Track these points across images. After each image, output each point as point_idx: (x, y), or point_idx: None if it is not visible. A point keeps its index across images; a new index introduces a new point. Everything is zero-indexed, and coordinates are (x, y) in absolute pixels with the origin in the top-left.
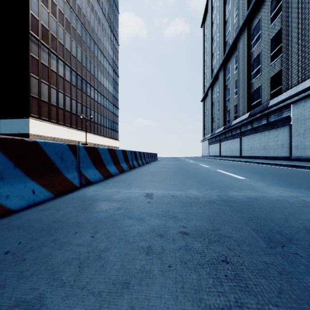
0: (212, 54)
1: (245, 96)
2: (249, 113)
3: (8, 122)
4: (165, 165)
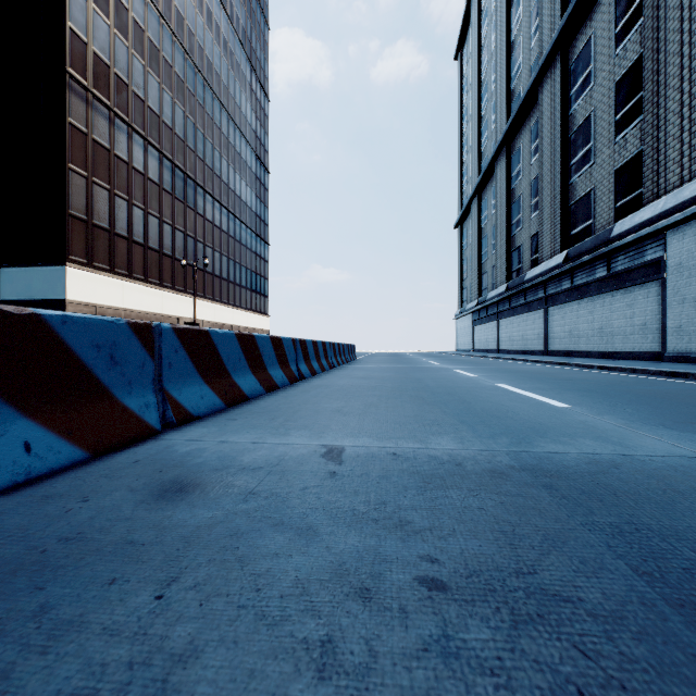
0: (480, 121)
1: (557, 213)
2: (566, 252)
3: (20, 275)
4: (374, 373)
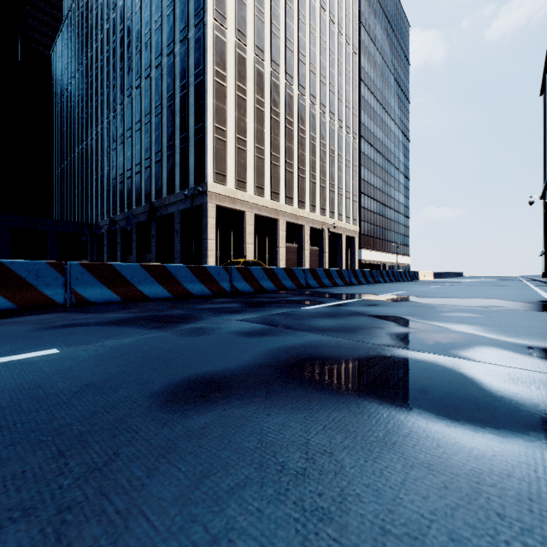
0: None
1: None
2: None
3: None
4: None
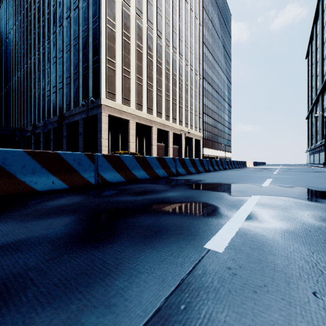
0: (312, 88)
1: (321, 131)
2: (320, 141)
3: None
4: None
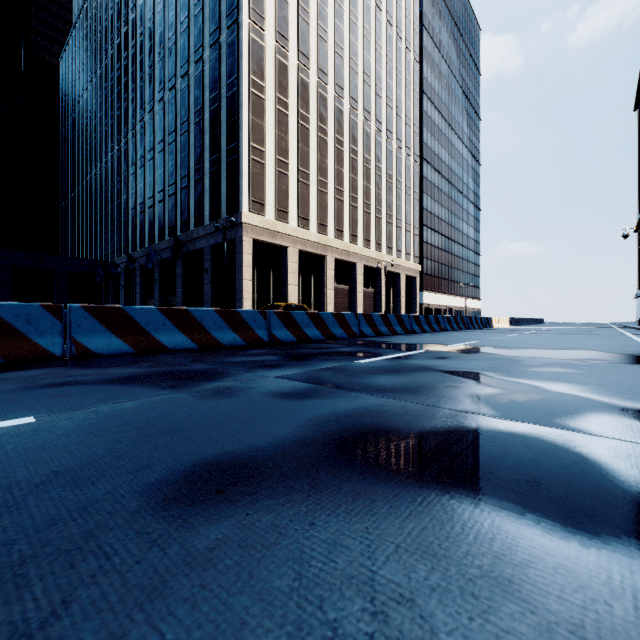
0: None
1: None
2: None
3: None
4: None
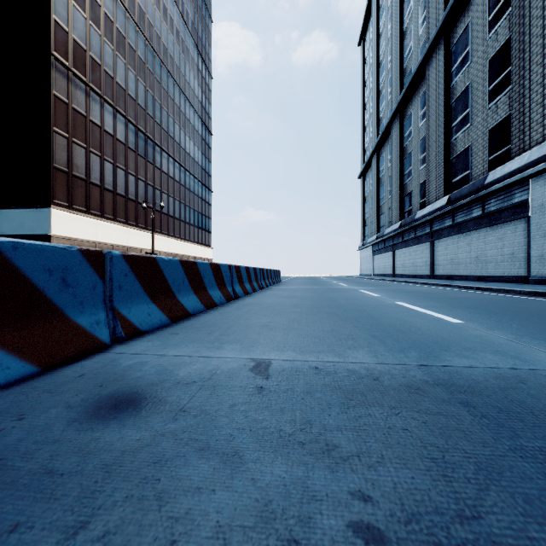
0: (379, 93)
1: (441, 165)
2: (449, 196)
3: (15, 215)
4: (295, 293)
